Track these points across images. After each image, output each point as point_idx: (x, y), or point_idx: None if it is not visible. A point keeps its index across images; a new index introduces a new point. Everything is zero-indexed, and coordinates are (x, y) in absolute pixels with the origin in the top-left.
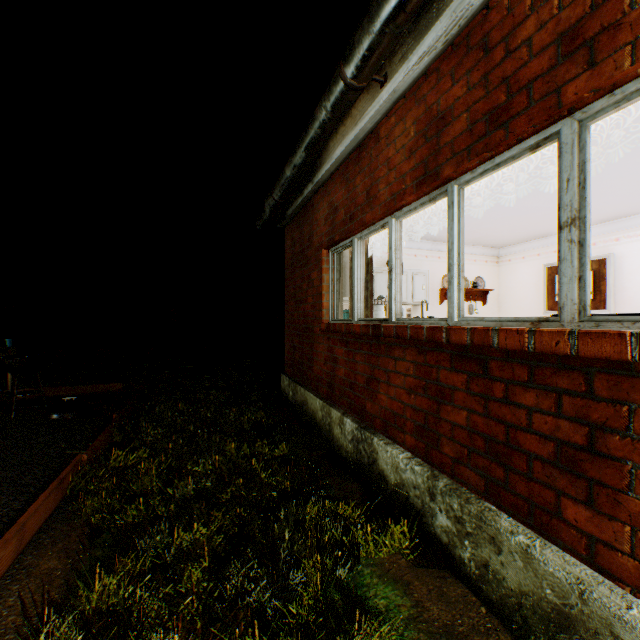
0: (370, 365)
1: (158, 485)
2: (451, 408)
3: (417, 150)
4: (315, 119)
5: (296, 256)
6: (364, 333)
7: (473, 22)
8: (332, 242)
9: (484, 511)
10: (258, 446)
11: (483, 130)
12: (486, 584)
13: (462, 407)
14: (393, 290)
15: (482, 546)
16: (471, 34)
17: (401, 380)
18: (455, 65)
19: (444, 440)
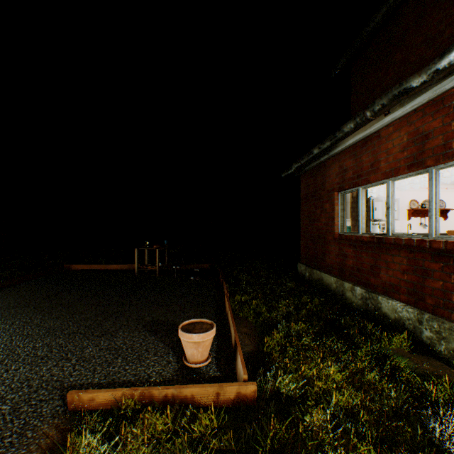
0: (372, 258)
1: (263, 310)
2: (431, 280)
3: (407, 148)
4: (341, 130)
5: (310, 193)
6: (370, 241)
7: (445, 93)
8: (342, 189)
9: (452, 326)
10: (302, 299)
11: (451, 146)
12: (453, 359)
13: (438, 280)
14: (389, 218)
15: (451, 342)
16: (444, 98)
17: (396, 266)
18: (433, 110)
19: (426, 296)
